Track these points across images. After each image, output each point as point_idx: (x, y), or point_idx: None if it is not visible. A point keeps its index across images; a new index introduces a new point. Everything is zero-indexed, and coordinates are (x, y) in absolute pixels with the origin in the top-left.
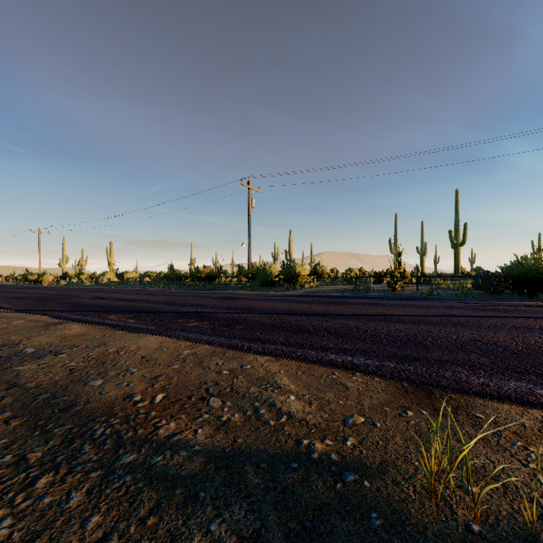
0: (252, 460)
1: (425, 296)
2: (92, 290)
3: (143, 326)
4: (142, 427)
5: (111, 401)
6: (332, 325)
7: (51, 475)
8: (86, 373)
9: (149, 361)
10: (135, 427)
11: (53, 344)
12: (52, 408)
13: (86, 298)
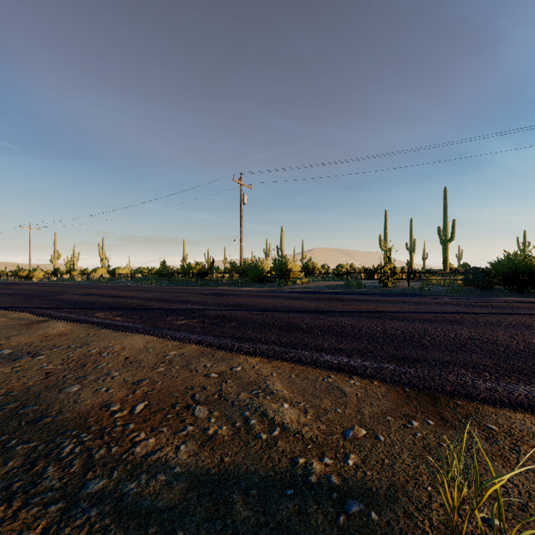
0: (241, 485)
1: (416, 292)
2: (82, 286)
3: (130, 324)
4: (118, 443)
5: (86, 411)
6: (325, 323)
7: (1, 510)
8: (63, 378)
9: (133, 362)
10: (109, 443)
11: (32, 345)
12: (19, 420)
13: (75, 294)
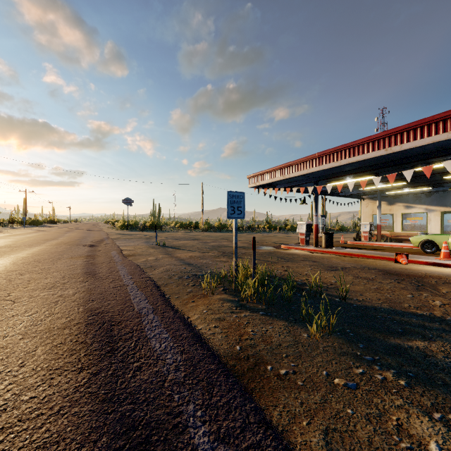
0: None
1: None
2: None
3: None
4: None
5: None
6: None
7: None
8: None
9: None
10: None
11: None
12: None
13: None
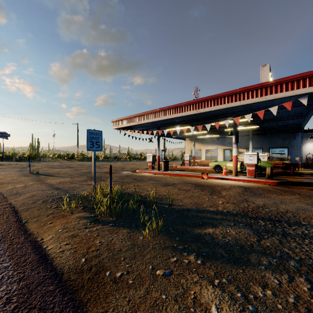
0: (226, 258)
1: None
2: None
3: None
4: None
5: None
6: None
7: None
8: None
9: None
10: None
11: None
12: None
13: None
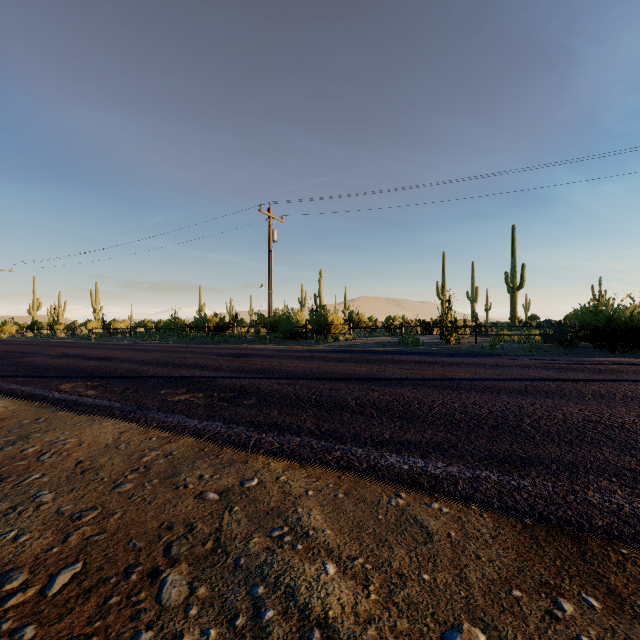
0: None
1: (487, 351)
2: (62, 345)
3: (104, 402)
4: None
5: None
6: (381, 397)
7: None
8: None
9: (86, 472)
10: None
11: None
12: None
13: (48, 356)
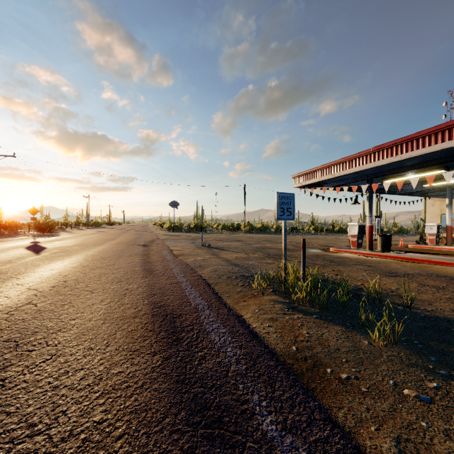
0: None
1: None
2: None
3: None
4: None
5: None
6: None
7: None
8: None
9: None
10: None
11: None
12: None
13: None
